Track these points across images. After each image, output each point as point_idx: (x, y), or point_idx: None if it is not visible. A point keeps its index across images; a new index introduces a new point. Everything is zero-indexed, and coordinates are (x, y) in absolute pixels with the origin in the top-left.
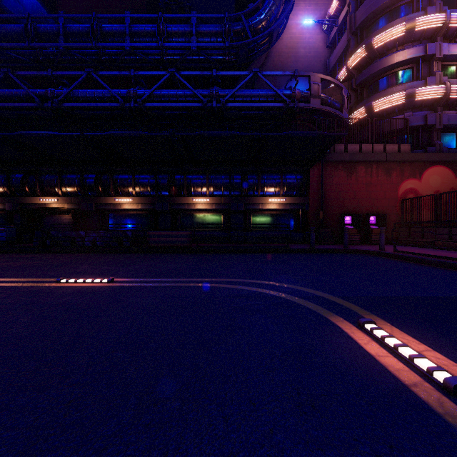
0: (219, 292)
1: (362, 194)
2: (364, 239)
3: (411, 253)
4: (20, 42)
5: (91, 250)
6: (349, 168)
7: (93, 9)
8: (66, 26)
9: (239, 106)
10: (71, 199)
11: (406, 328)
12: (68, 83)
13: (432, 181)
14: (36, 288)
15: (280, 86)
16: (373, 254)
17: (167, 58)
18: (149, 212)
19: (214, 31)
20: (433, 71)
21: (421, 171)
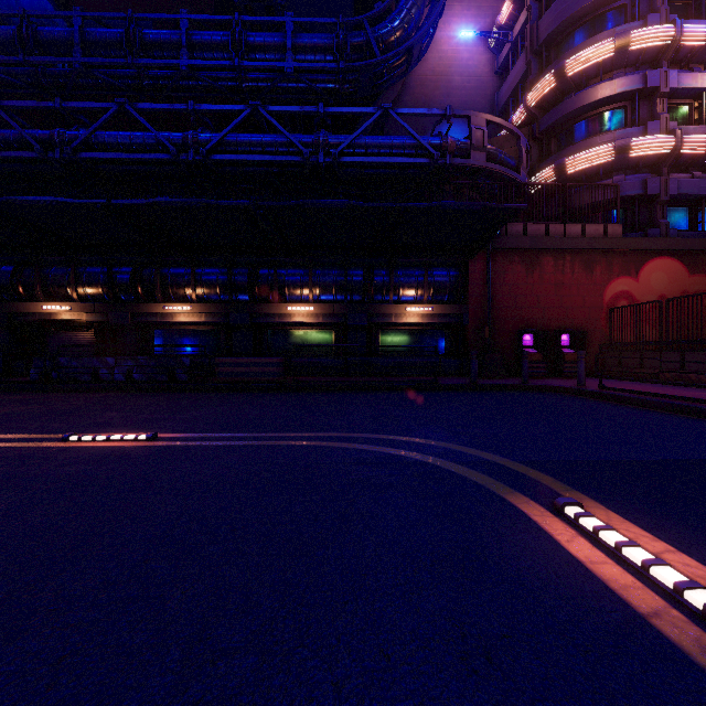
0: (328, 455)
1: (549, 300)
2: (552, 369)
3: (626, 390)
4: (10, 55)
5: (124, 388)
6: (530, 260)
7: (130, 6)
8: (84, 30)
9: (360, 161)
10: (92, 306)
11: (631, 512)
12: (87, 121)
13: (654, 280)
14: (27, 450)
15: (423, 133)
16: (568, 393)
17: (247, 86)
18: (218, 327)
19: (321, 45)
20: (655, 113)
21: (638, 264)
